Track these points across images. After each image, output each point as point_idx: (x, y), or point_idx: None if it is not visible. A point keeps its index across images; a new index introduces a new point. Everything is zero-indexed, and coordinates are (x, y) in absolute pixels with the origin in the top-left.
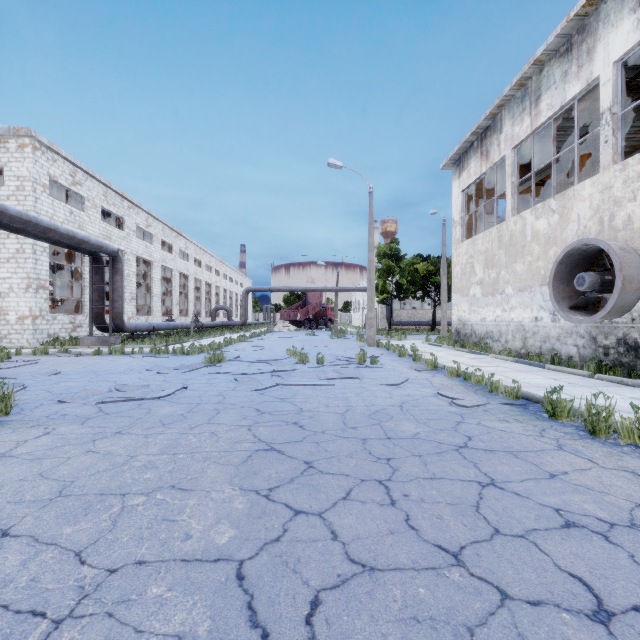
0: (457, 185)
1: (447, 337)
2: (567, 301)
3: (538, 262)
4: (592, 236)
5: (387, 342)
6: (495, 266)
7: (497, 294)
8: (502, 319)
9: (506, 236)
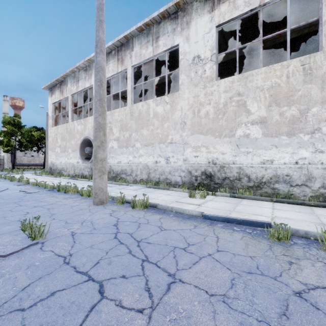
0: (50, 100)
1: (47, 171)
2: (85, 156)
3: (78, 141)
4: (91, 135)
5: (8, 175)
6: (65, 140)
7: (66, 152)
8: (68, 162)
9: (69, 129)
